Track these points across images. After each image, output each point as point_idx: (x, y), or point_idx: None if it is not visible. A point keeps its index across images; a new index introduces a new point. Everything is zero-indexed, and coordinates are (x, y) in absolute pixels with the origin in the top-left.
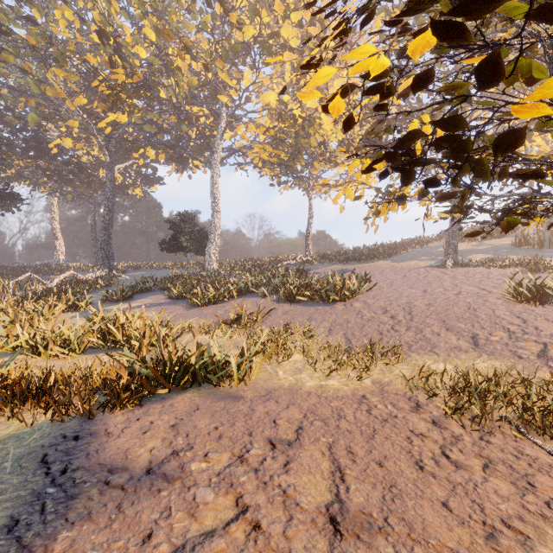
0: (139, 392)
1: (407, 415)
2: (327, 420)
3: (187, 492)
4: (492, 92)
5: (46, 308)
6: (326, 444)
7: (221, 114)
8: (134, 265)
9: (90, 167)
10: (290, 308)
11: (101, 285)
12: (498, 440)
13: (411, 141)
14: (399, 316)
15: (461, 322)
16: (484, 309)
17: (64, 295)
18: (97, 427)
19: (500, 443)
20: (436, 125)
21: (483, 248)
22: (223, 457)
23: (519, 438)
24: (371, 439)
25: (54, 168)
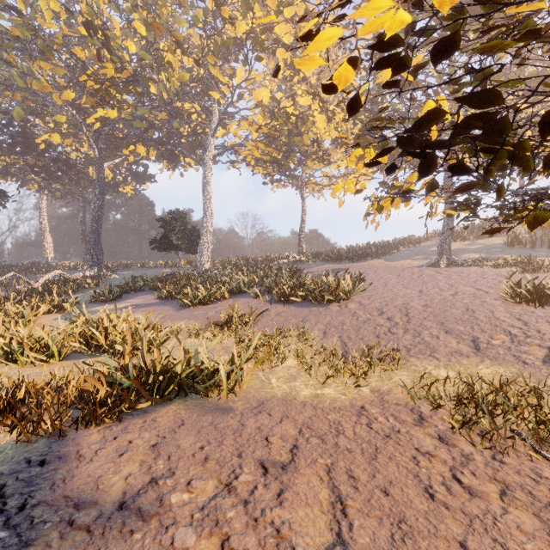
0: (118, 406)
1: (411, 429)
2: (324, 436)
3: (164, 534)
4: (533, 59)
5: (27, 309)
6: (324, 467)
7: (213, 111)
8: (124, 264)
9: (79, 164)
10: (283, 309)
11: (89, 284)
12: (513, 459)
13: (431, 121)
14: (396, 318)
15: (460, 325)
16: (483, 311)
17: (48, 295)
18: (67, 448)
19: (515, 464)
20: (463, 101)
21: (475, 247)
22: (208, 485)
23: (535, 457)
24: (374, 459)
25: (41, 164)
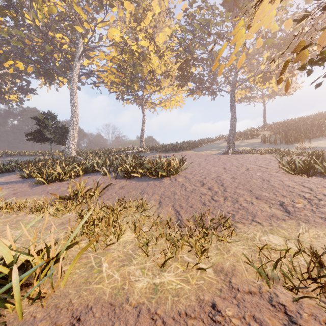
0: None
1: None
2: None
3: None
4: None
5: None
6: None
7: (79, 43)
8: (8, 152)
9: None
10: (126, 183)
11: None
12: None
13: None
14: (215, 188)
15: (265, 191)
16: (275, 180)
17: None
18: None
19: None
20: None
21: (244, 144)
22: None
23: None
24: None
25: None
